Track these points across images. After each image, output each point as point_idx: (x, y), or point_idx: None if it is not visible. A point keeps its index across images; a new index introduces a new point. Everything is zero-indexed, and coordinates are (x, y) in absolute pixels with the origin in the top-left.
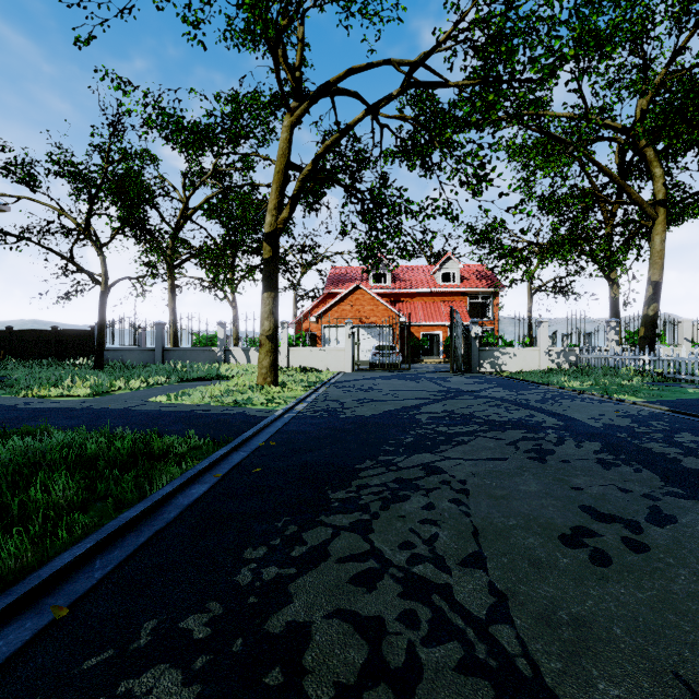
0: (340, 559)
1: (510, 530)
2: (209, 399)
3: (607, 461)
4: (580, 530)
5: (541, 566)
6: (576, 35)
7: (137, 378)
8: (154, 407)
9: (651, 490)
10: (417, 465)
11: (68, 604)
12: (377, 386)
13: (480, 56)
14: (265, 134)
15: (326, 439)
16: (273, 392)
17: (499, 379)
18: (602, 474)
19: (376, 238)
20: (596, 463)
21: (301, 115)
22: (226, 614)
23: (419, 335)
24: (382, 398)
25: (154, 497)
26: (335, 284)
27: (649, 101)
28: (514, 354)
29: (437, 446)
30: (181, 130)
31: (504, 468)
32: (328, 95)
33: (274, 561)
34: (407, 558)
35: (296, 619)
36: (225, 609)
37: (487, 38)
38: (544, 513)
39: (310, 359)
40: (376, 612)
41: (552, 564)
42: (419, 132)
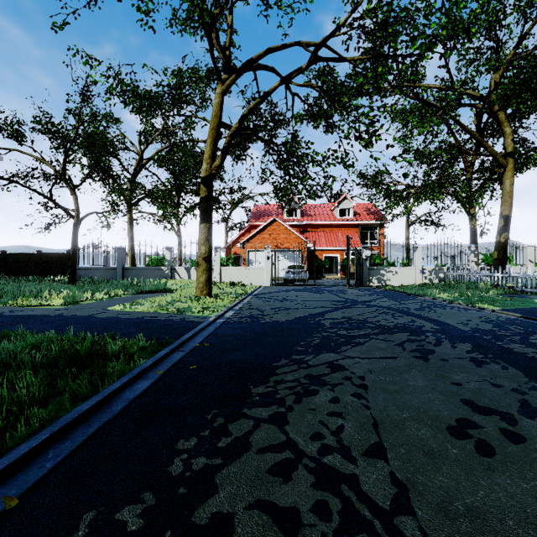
0: (260, 450)
1: (404, 422)
2: (157, 307)
3: (478, 359)
4: (464, 422)
5: (434, 456)
6: (444, 23)
7: (101, 291)
8: (113, 315)
9: (518, 385)
10: (324, 363)
11: (19, 494)
12: (289, 297)
13: (370, 39)
14: (203, 101)
15: (249, 341)
16: (208, 302)
17: (385, 291)
18: (476, 371)
19: (289, 181)
20: (470, 361)
21: (230, 84)
22: (158, 505)
23: (322, 257)
24: (294, 306)
25: (105, 392)
26: (257, 218)
27: (501, 75)
28: (396, 272)
29: (339, 346)
30: (136, 96)
31: (394, 365)
32: (251, 69)
33: (203, 452)
34: (318, 449)
35: (220, 510)
36: (157, 500)
37: (376, 25)
38: (432, 406)
39: (238, 276)
40: (292, 502)
41: (443, 454)
42: (323, 97)
